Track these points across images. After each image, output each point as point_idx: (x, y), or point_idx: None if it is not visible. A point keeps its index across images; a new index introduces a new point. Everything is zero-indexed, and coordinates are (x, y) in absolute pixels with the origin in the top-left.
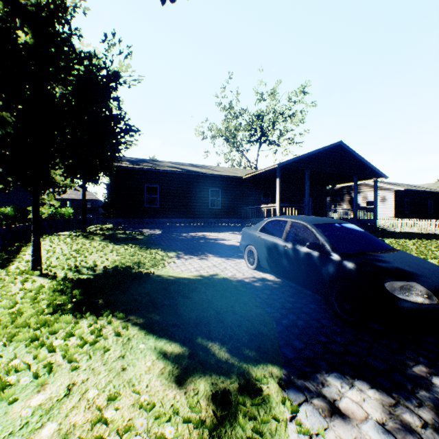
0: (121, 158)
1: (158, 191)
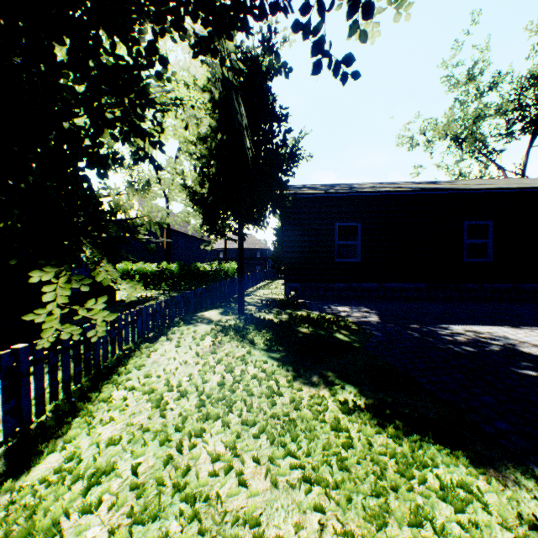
0: (295, 186)
1: (359, 232)
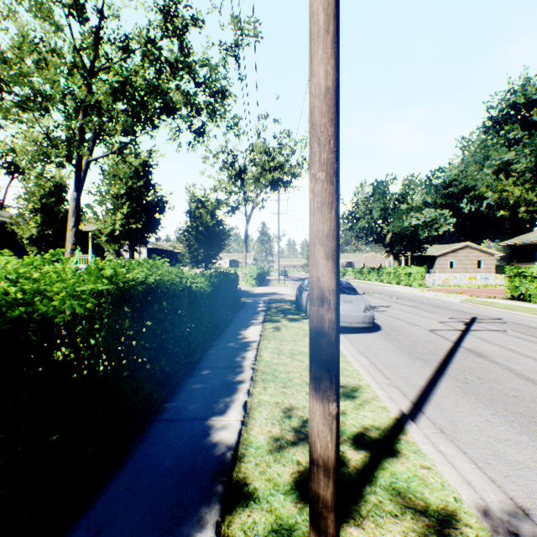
0: None
1: None
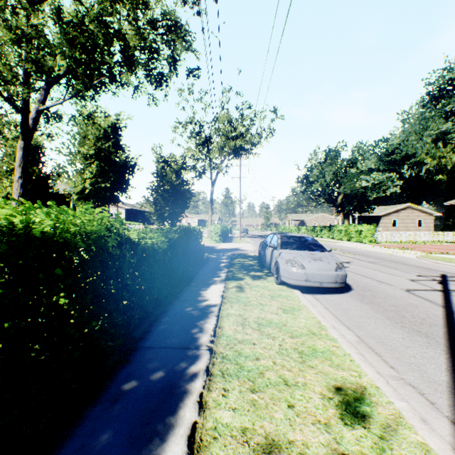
0: None
1: None
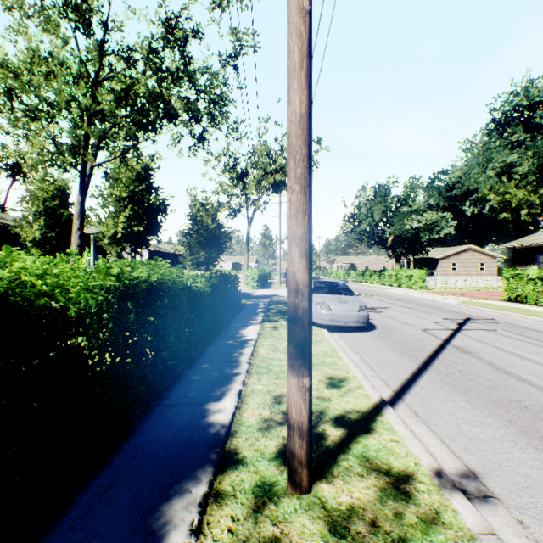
0: None
1: None
